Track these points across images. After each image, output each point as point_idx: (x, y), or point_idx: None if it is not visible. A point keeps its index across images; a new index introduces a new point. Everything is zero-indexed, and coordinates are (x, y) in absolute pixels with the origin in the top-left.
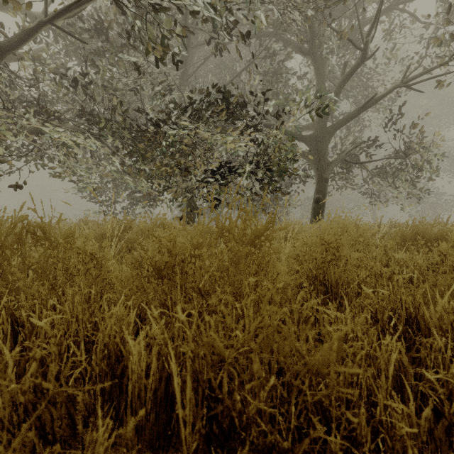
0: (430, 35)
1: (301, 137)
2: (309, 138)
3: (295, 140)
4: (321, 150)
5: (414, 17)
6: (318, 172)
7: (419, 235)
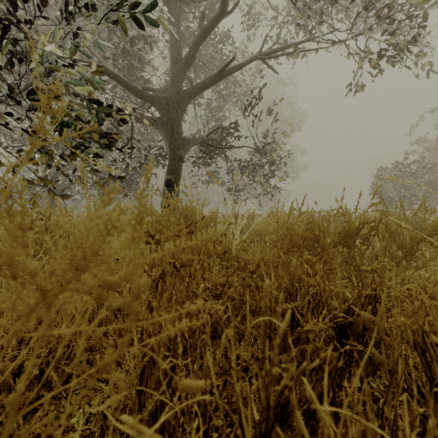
0: (281, 21)
1: (149, 97)
2: (160, 100)
3: (141, 99)
4: (175, 119)
5: (268, 1)
6: (171, 147)
7: (320, 237)
